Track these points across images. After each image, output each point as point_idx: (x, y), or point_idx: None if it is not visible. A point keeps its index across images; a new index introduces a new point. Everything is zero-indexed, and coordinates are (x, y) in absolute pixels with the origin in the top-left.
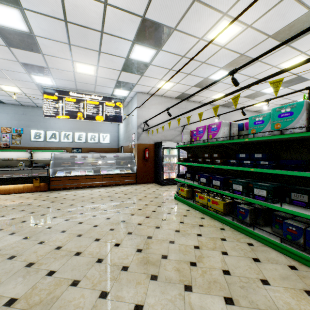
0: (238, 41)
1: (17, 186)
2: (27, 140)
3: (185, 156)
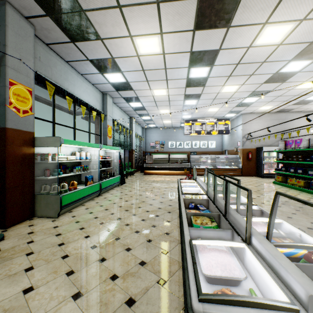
0: None
1: (177, 171)
2: (167, 147)
3: None
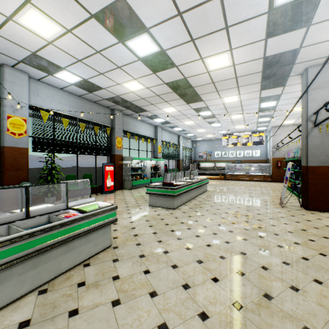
0: None
1: (214, 177)
2: (213, 157)
3: None
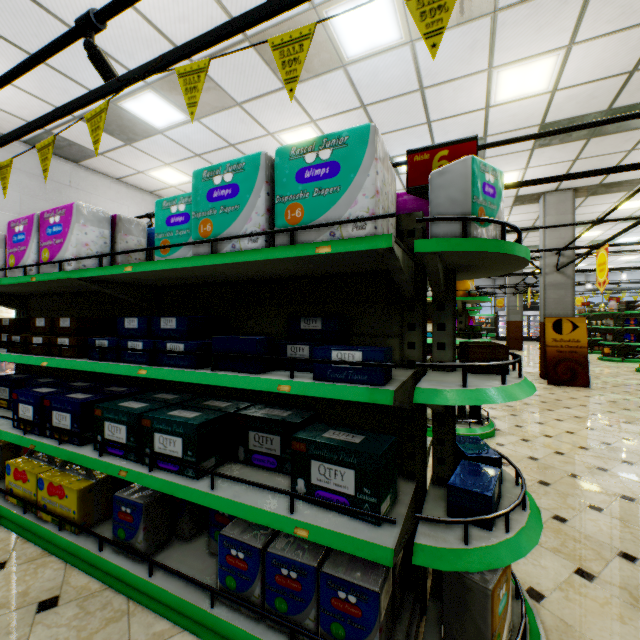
0: (171, 5)
1: None
2: None
3: None
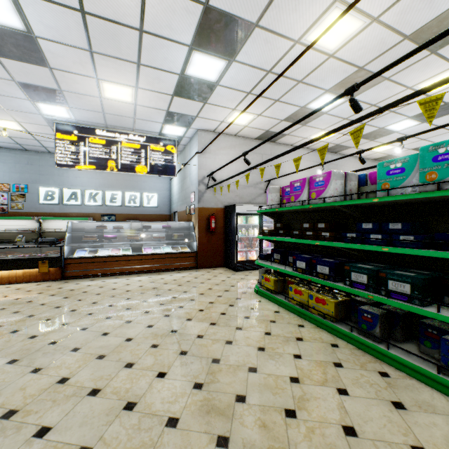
0: (355, 45)
1: (14, 272)
2: (34, 202)
3: (270, 226)
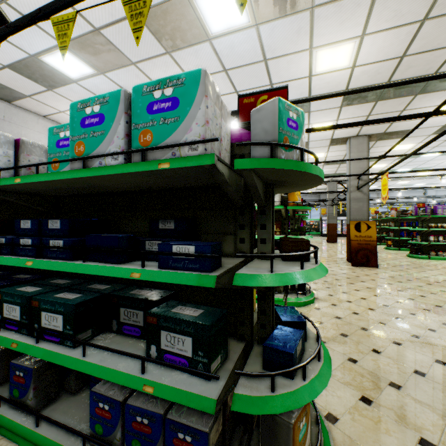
0: None
1: None
2: None
3: None
